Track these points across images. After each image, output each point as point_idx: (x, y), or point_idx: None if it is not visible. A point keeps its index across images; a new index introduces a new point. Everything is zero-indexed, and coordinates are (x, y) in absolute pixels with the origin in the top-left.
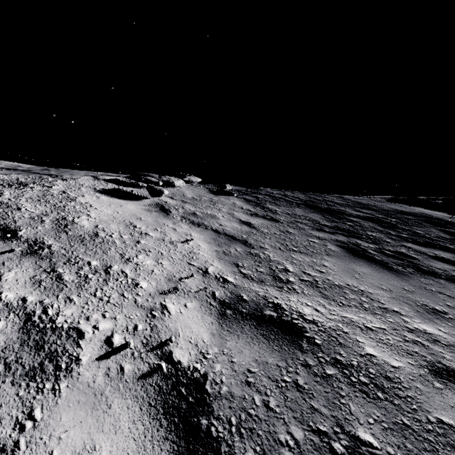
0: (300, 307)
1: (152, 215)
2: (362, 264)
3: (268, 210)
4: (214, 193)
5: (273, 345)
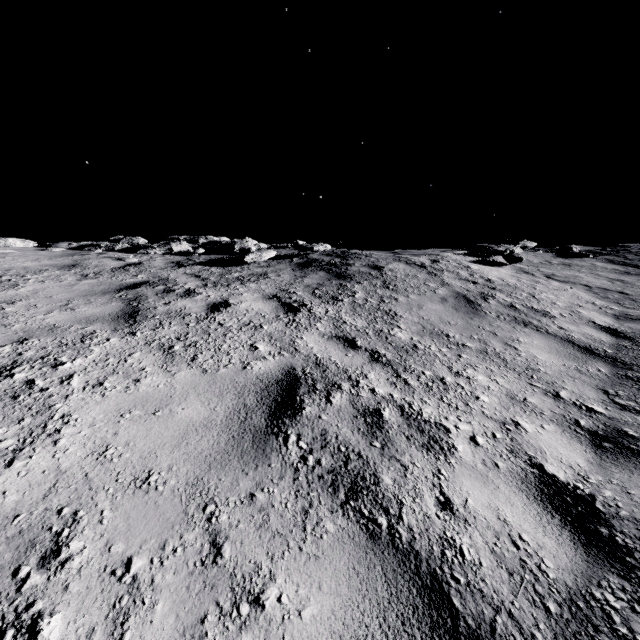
0: None
1: (524, 276)
2: None
3: None
4: (561, 256)
5: None
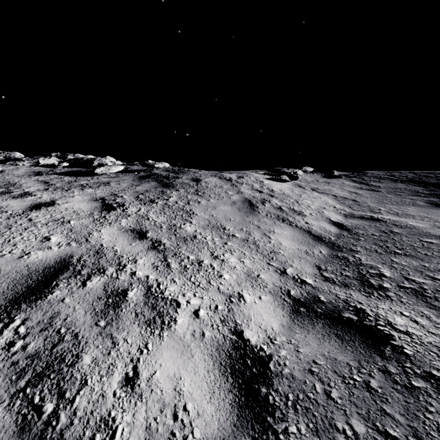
0: (383, 217)
1: (297, 188)
2: (439, 210)
3: (372, 185)
4: (326, 177)
5: (367, 221)
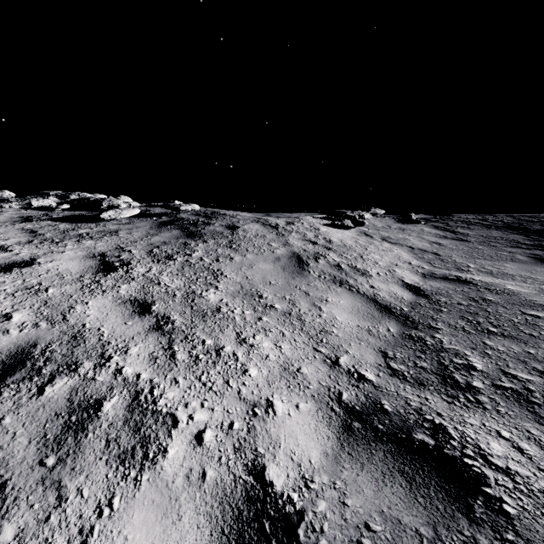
0: (473, 277)
1: (363, 238)
2: None
3: (458, 233)
4: (400, 222)
5: (452, 284)
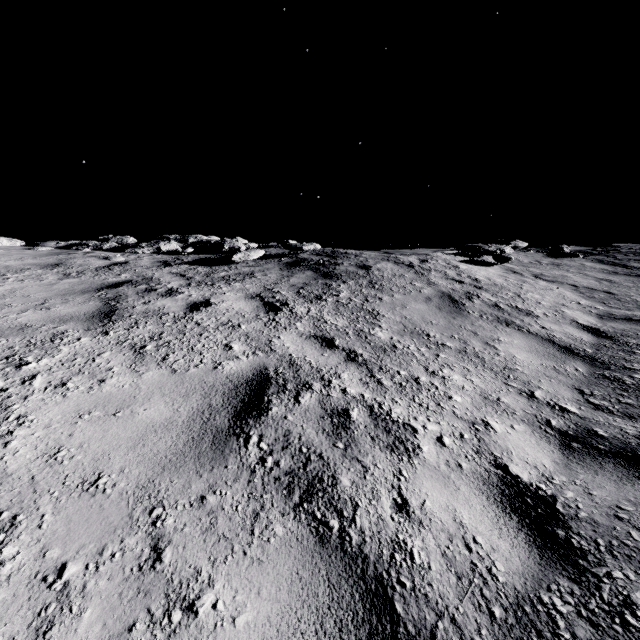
0: None
1: (512, 275)
2: None
3: (633, 268)
4: (551, 256)
5: (639, 325)
